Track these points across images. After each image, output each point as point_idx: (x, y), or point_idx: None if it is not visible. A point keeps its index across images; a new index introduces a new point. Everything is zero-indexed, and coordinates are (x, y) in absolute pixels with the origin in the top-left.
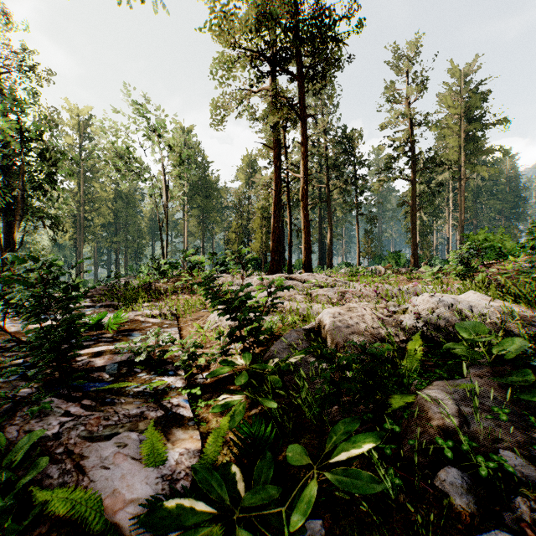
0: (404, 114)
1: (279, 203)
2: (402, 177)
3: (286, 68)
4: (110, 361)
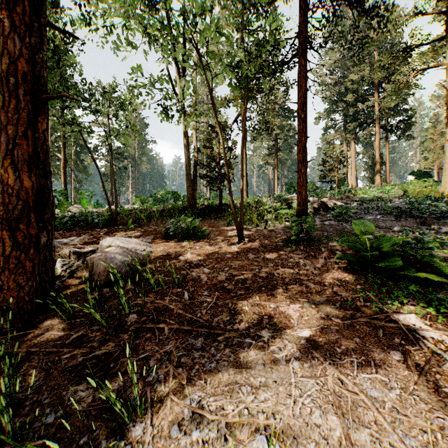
0: (107, 125)
1: None
2: (105, 160)
3: None
4: None
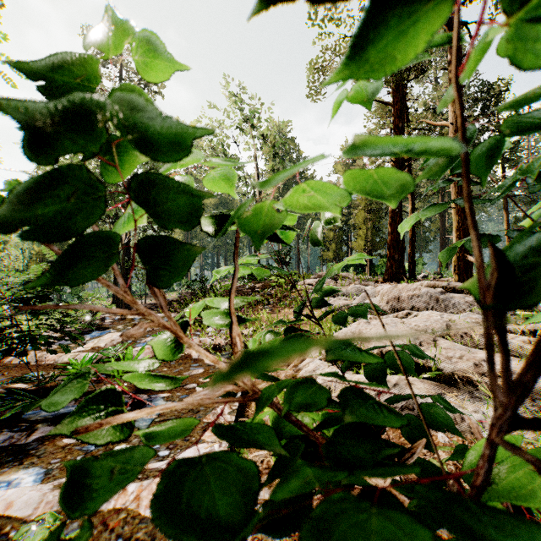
0: None
1: None
2: None
3: None
4: None
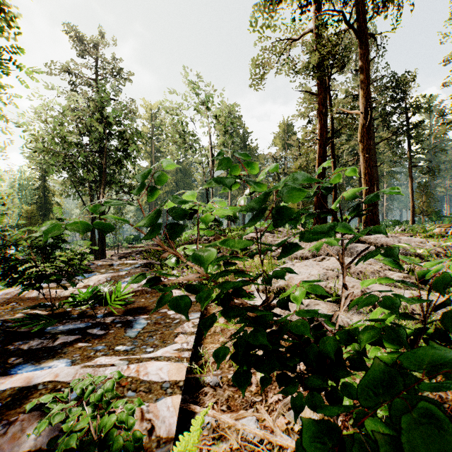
0: None
1: (324, 153)
2: None
3: (331, 4)
4: (8, 447)
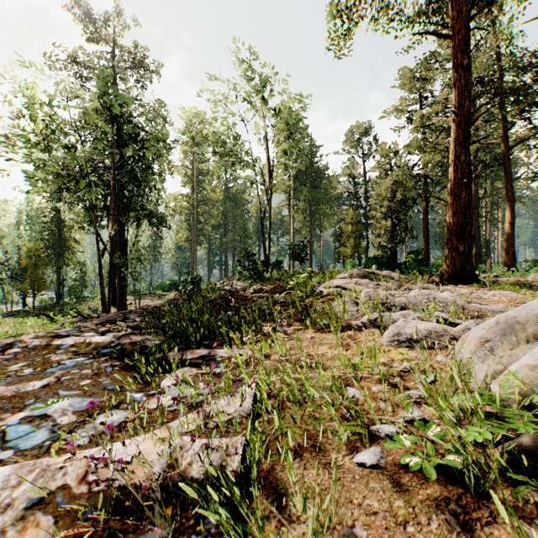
0: None
1: (468, 137)
2: None
3: None
4: None
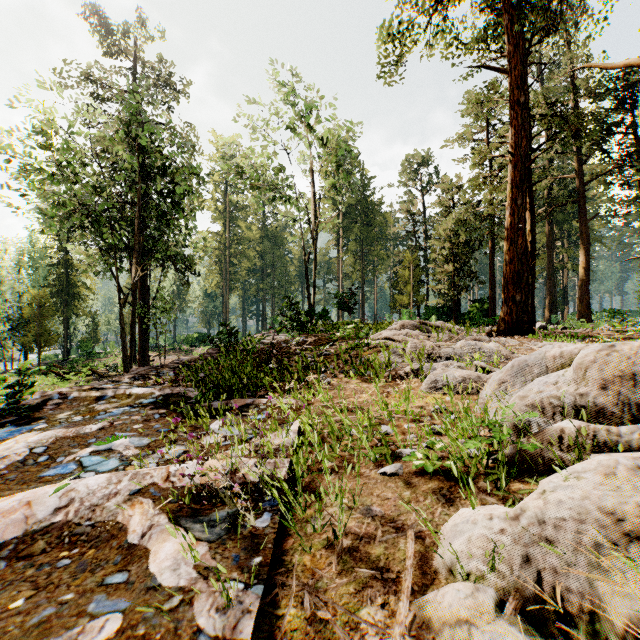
0: None
1: (525, 180)
2: None
3: None
4: None
